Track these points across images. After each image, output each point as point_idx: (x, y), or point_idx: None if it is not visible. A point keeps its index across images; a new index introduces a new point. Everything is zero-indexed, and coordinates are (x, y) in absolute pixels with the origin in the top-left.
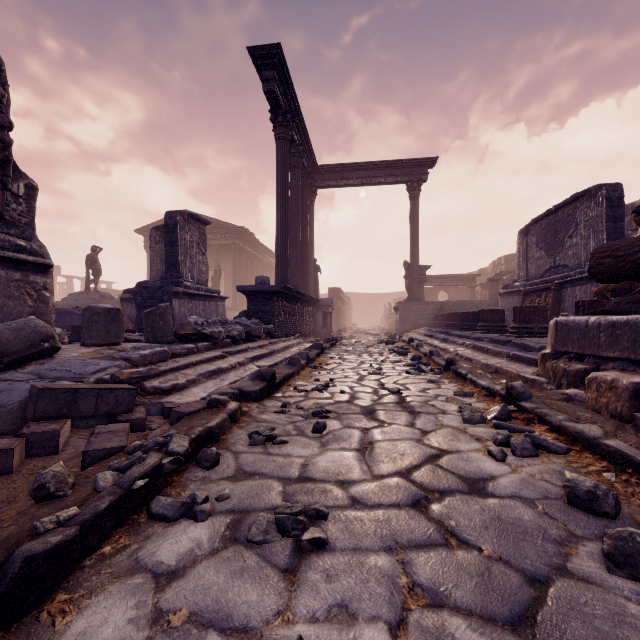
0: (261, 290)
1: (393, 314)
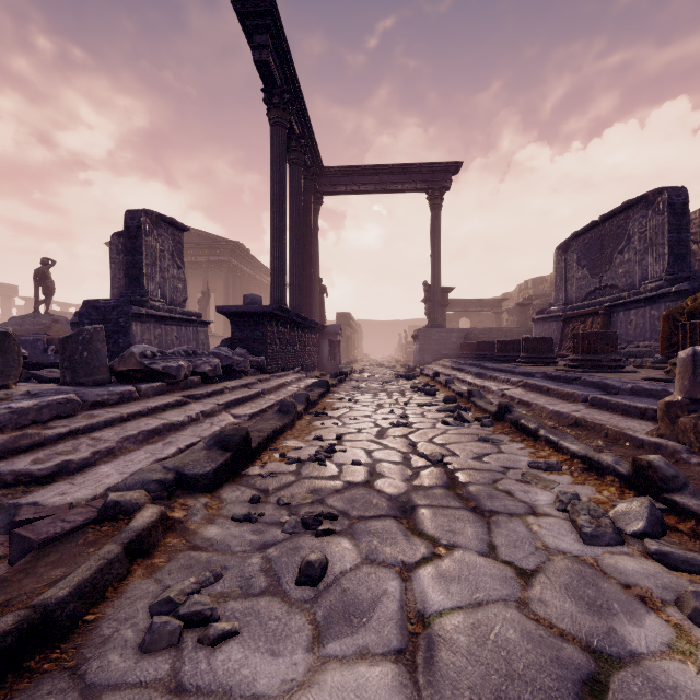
0: (248, 311)
1: (409, 343)
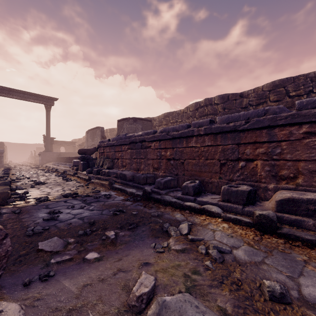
0: None
1: (37, 156)
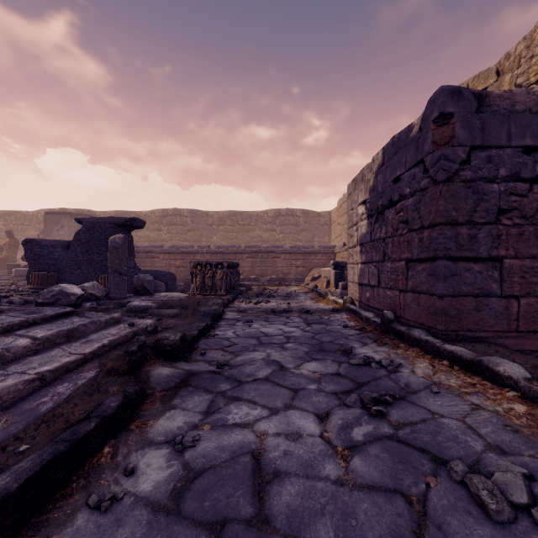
0: None
1: None
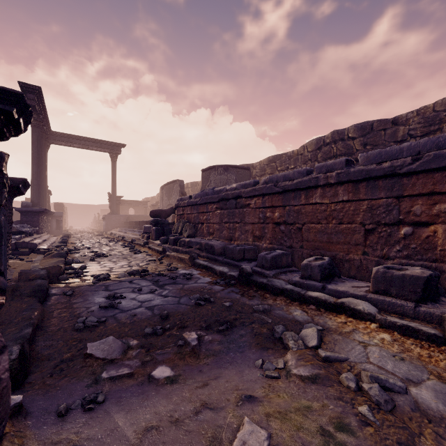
0: (32, 211)
1: (101, 220)
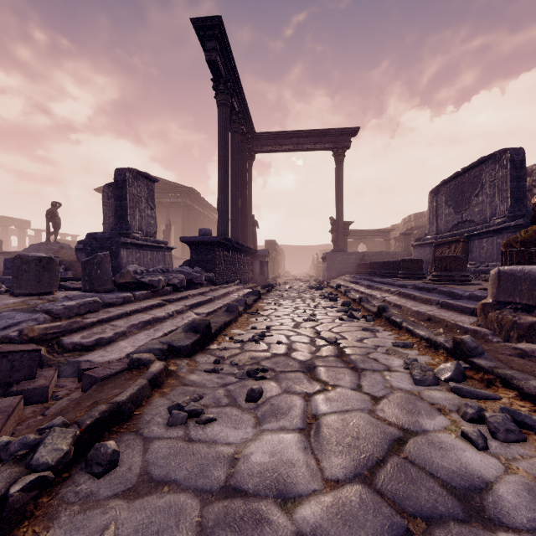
0: (203, 241)
1: (320, 263)
